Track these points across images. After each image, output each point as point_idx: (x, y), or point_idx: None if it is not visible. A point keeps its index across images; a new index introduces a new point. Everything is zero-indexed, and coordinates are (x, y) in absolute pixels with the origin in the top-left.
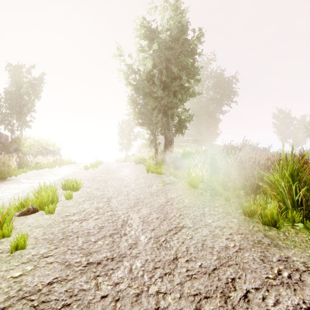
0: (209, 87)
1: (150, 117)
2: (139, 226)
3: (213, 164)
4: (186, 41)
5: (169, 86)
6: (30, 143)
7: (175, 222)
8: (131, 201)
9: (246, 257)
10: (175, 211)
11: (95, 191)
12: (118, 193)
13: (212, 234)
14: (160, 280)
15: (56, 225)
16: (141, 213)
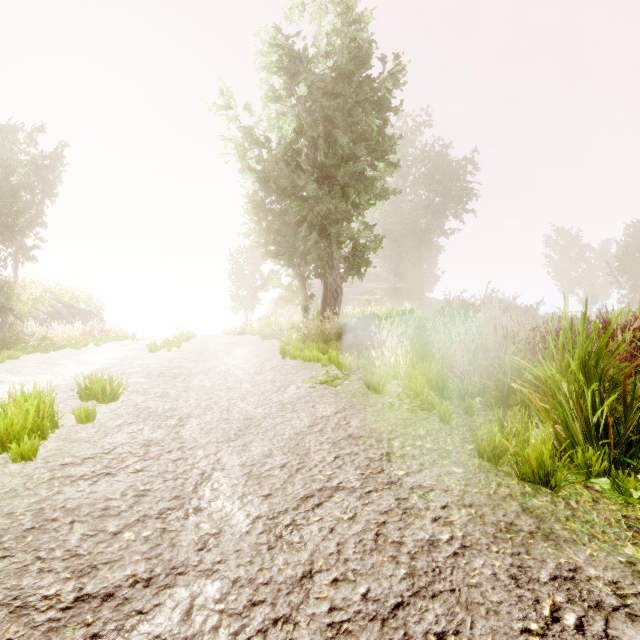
0: (419, 182)
1: (293, 240)
2: (236, 488)
3: (422, 340)
4: (367, 80)
5: (332, 176)
6: (34, 294)
7: (321, 475)
8: (231, 424)
9: (476, 572)
10: (327, 448)
11: (154, 402)
12: (209, 404)
13: (402, 508)
14: (259, 639)
15: (28, 491)
16: (248, 453)
